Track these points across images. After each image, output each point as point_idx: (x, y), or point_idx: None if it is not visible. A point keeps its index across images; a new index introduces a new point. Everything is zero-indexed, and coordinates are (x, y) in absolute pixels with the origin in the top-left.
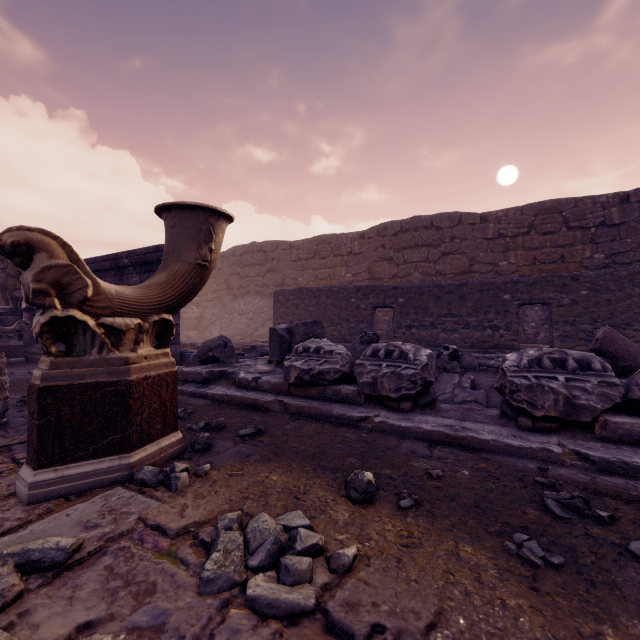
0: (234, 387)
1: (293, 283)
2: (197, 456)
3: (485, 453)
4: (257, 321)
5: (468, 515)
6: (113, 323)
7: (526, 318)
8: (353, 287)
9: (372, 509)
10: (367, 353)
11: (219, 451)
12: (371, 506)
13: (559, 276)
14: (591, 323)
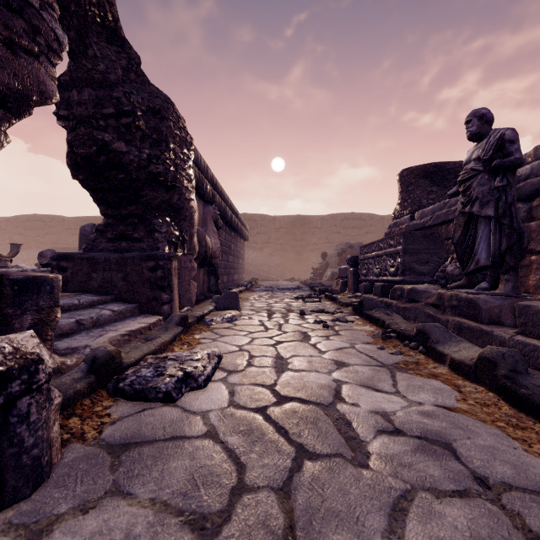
0: None
1: (65, 243)
2: None
3: None
4: None
5: None
6: (6, 259)
7: None
8: None
9: None
10: None
11: None
12: None
13: None
14: None
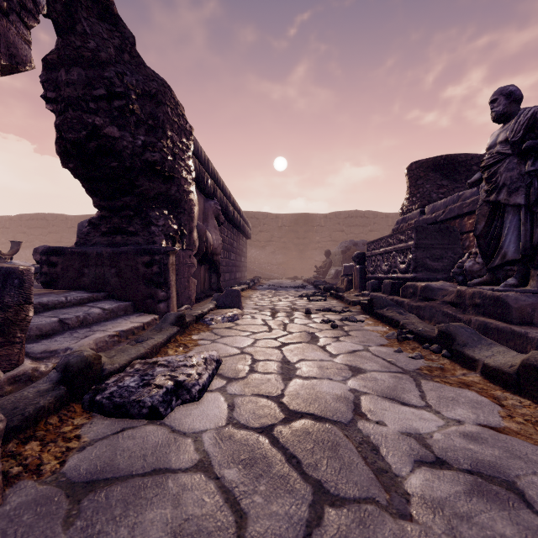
0: None
1: (68, 241)
2: None
3: None
4: None
5: None
6: (6, 257)
7: None
8: None
9: None
10: None
11: None
12: None
13: None
14: None
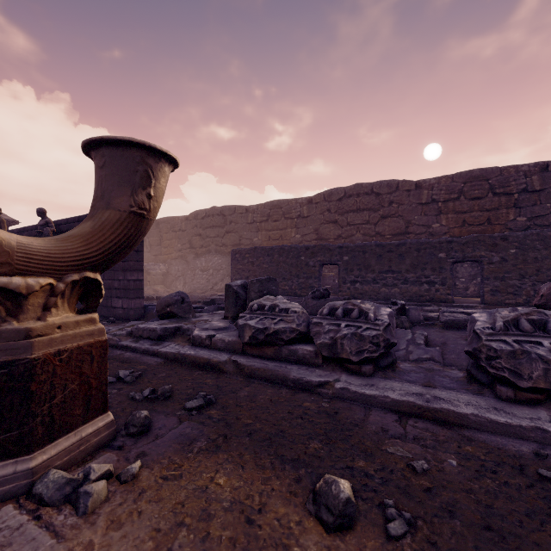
0: (188, 344)
1: (249, 243)
2: (130, 443)
3: (465, 430)
4: (217, 277)
5: (484, 548)
6: (7, 284)
7: (457, 274)
8: (303, 246)
9: (353, 540)
10: (324, 311)
11: (158, 434)
12: (350, 534)
13: (490, 236)
14: (519, 279)
